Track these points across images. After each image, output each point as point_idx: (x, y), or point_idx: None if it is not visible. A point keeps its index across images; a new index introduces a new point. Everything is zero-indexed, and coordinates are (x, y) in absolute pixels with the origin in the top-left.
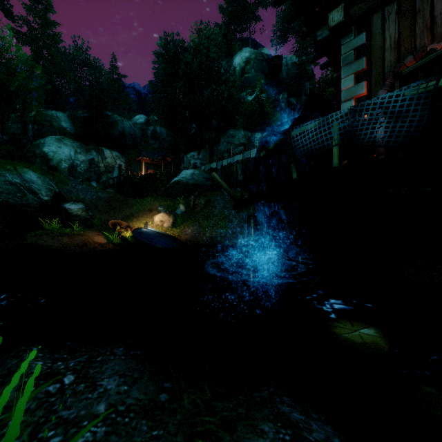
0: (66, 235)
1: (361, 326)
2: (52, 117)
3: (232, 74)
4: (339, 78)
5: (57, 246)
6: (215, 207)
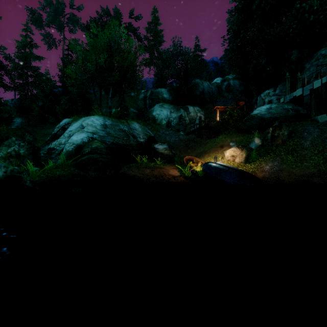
0: (149, 168)
1: None
2: (159, 92)
3: None
4: None
5: (140, 176)
6: (305, 138)
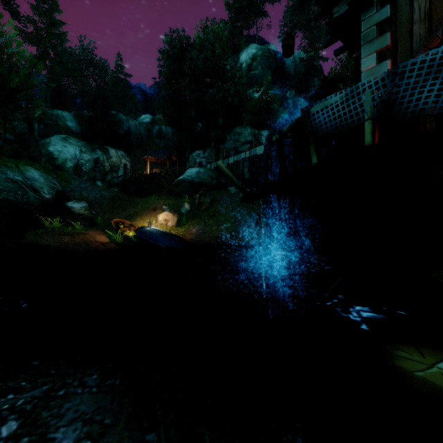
0: (67, 234)
1: (436, 356)
2: (58, 116)
3: (238, 71)
4: (358, 59)
5: (57, 245)
6: (221, 206)
